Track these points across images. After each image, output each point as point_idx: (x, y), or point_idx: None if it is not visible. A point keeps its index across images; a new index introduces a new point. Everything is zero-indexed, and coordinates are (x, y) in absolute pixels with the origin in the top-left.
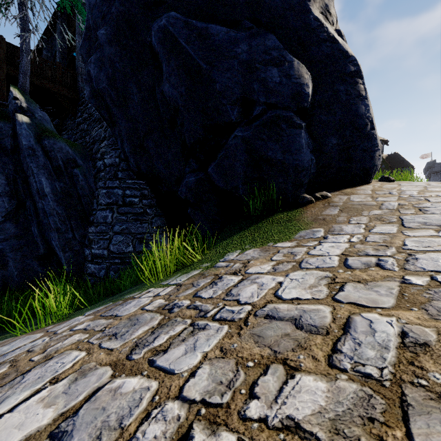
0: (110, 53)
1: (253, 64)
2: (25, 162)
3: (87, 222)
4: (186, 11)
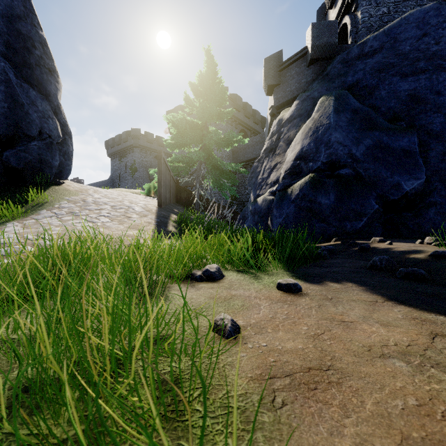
0: None
1: (44, 114)
2: None
3: None
4: (4, 57)
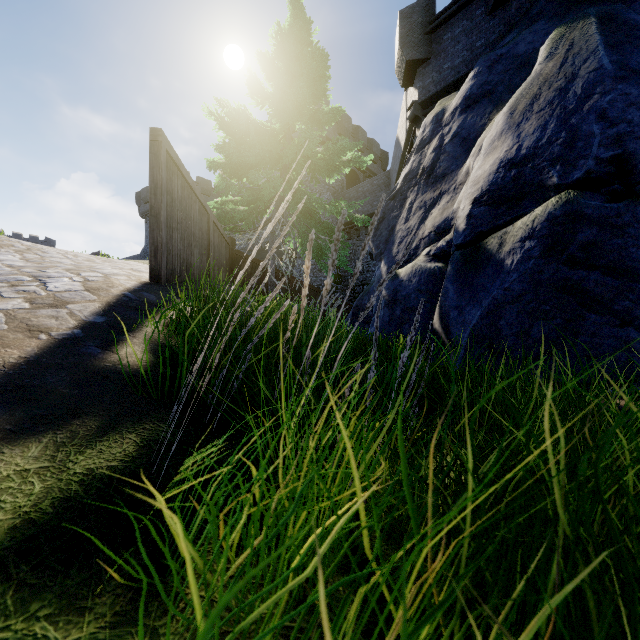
0: None
1: None
2: None
3: None
4: None
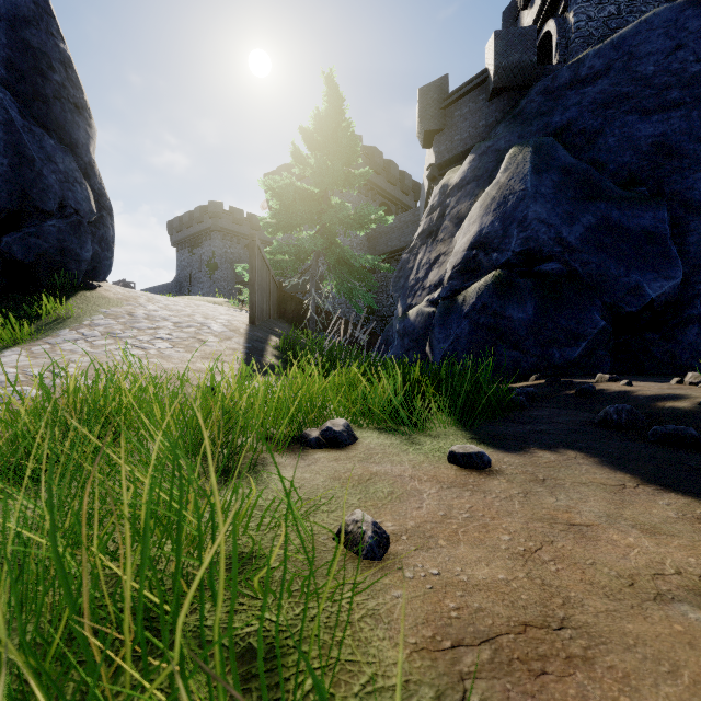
0: None
1: (67, 176)
2: None
3: None
4: (3, 84)
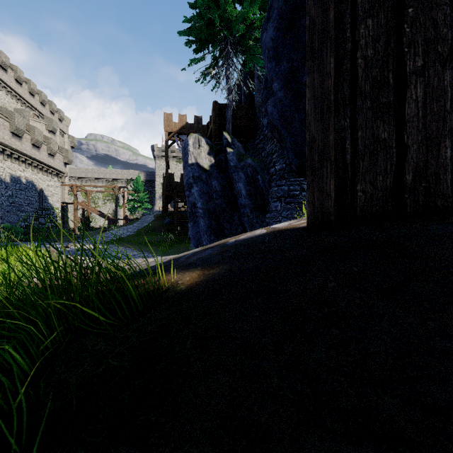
0: (280, 96)
1: None
2: (231, 176)
3: (264, 212)
4: None
